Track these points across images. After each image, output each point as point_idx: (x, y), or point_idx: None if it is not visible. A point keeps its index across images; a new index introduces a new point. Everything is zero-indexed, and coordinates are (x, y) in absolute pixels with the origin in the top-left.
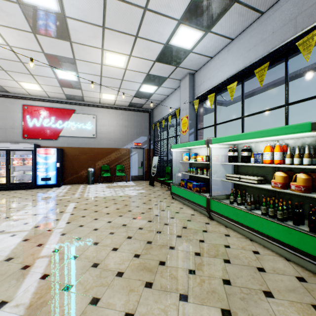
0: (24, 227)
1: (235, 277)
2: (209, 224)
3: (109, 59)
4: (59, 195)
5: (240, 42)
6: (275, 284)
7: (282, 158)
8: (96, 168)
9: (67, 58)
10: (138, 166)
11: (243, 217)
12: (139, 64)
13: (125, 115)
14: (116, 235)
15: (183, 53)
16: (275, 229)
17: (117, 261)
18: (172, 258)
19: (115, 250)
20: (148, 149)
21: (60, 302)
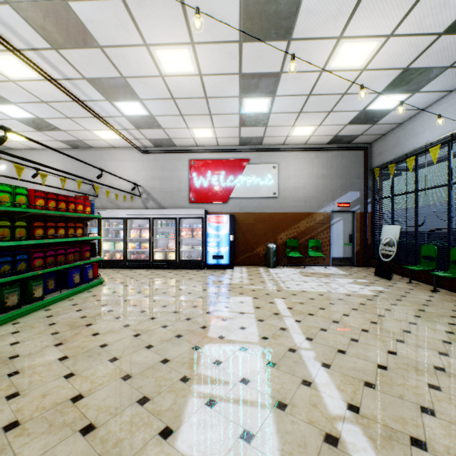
0: (246, 336)
1: None
2: None
3: (342, 55)
4: (245, 283)
5: None
6: None
7: None
8: (277, 244)
9: (271, 73)
10: (343, 242)
11: None
12: (399, 51)
13: (322, 159)
14: (454, 396)
15: None
16: None
17: None
18: None
19: None
20: (361, 213)
21: None
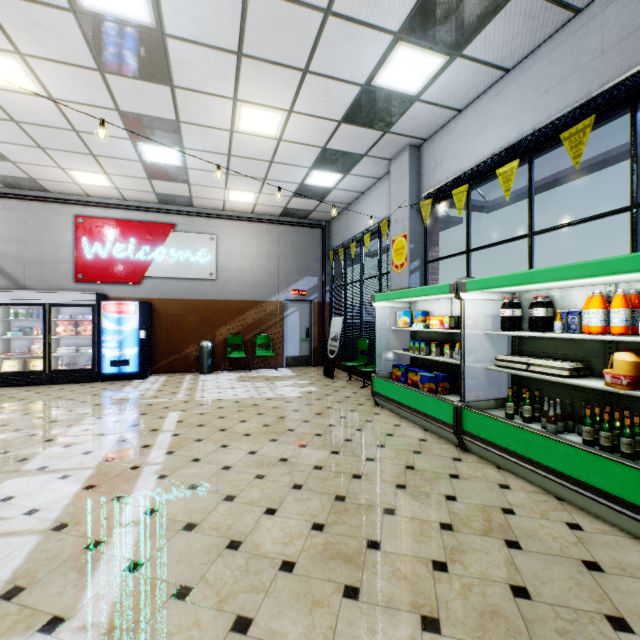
0: (84, 461)
1: (538, 581)
2: (461, 461)
3: (248, 119)
4: (147, 396)
5: (524, 75)
6: (631, 601)
7: (629, 323)
8: (215, 341)
9: (164, 119)
10: (300, 338)
11: (541, 450)
12: (308, 128)
13: (274, 234)
14: (270, 481)
15: (401, 103)
16: (620, 478)
17: (278, 538)
18: (393, 534)
19: (271, 513)
20: (320, 303)
21: (172, 624)
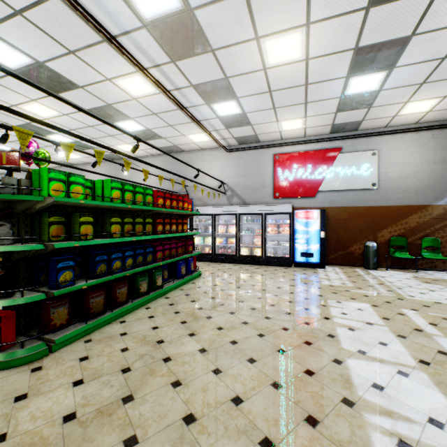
0: (395, 355)
1: None
2: None
3: None
4: (349, 285)
5: None
6: None
7: None
8: (376, 242)
9: (396, 39)
10: None
11: None
12: None
13: (441, 139)
14: None
15: None
16: None
17: None
18: None
19: None
20: None
21: None
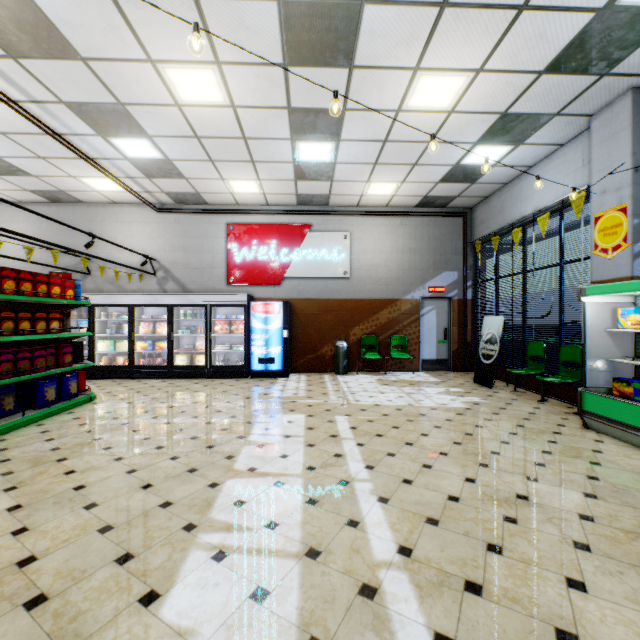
0: (287, 466)
1: None
2: None
3: (422, 91)
4: (301, 395)
5: None
6: None
7: None
8: (349, 341)
9: (331, 109)
10: (437, 339)
11: None
12: (493, 90)
13: (409, 227)
14: (530, 529)
15: None
16: None
17: None
18: None
19: (580, 589)
20: (460, 301)
21: None
